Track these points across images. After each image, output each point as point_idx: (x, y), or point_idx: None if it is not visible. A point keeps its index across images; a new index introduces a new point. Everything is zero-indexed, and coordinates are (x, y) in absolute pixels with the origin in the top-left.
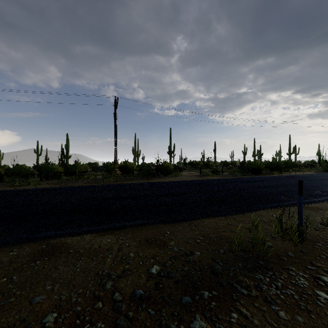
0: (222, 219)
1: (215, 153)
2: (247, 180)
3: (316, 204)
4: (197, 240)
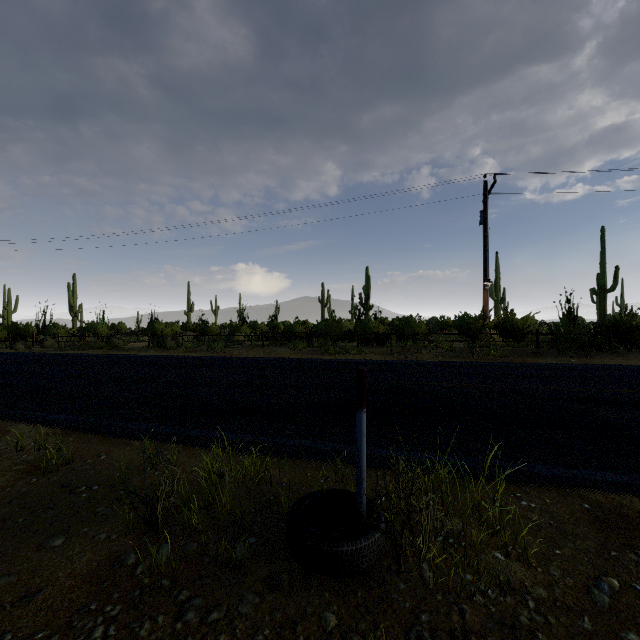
0: None
1: None
2: None
3: None
4: None
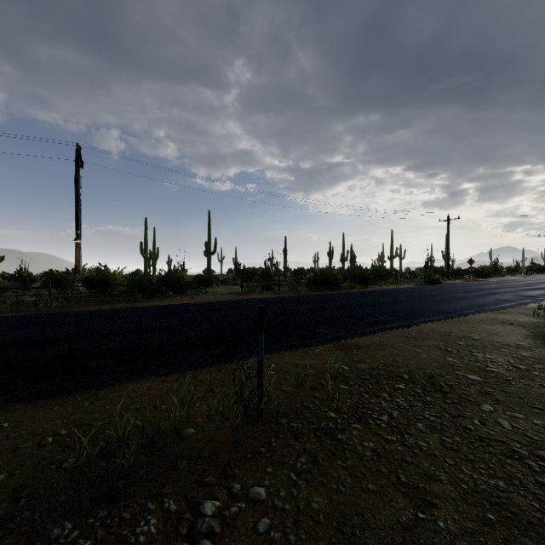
0: (170, 379)
1: (285, 255)
2: (305, 300)
3: (360, 339)
4: (48, 438)
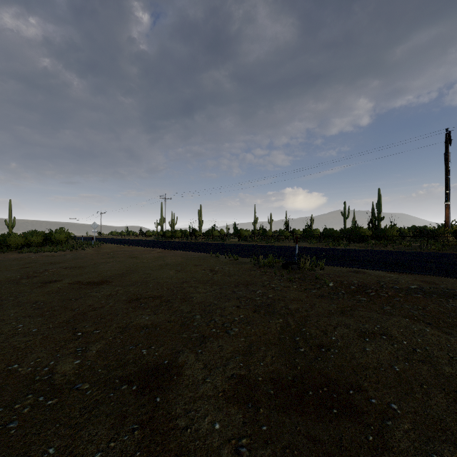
0: None
1: None
2: None
3: None
4: None
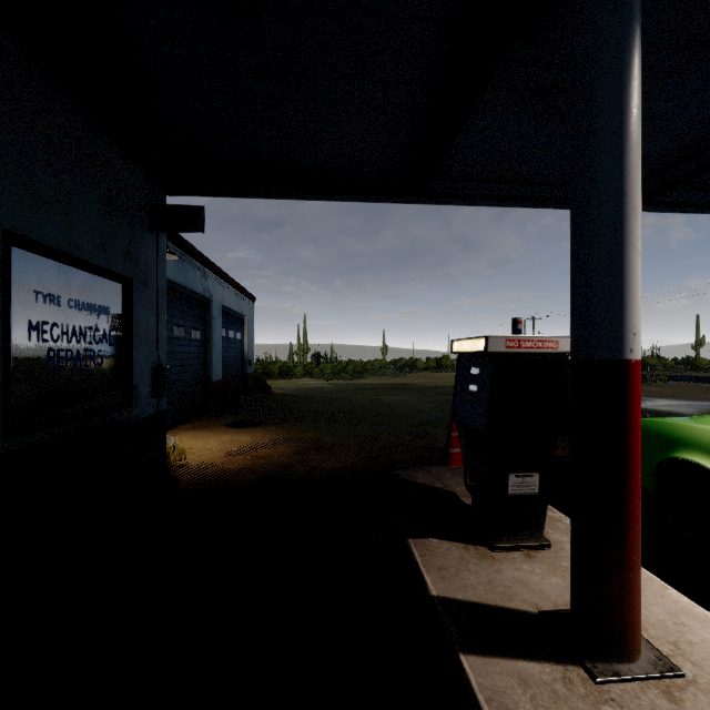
0: None
1: None
2: None
3: None
4: None
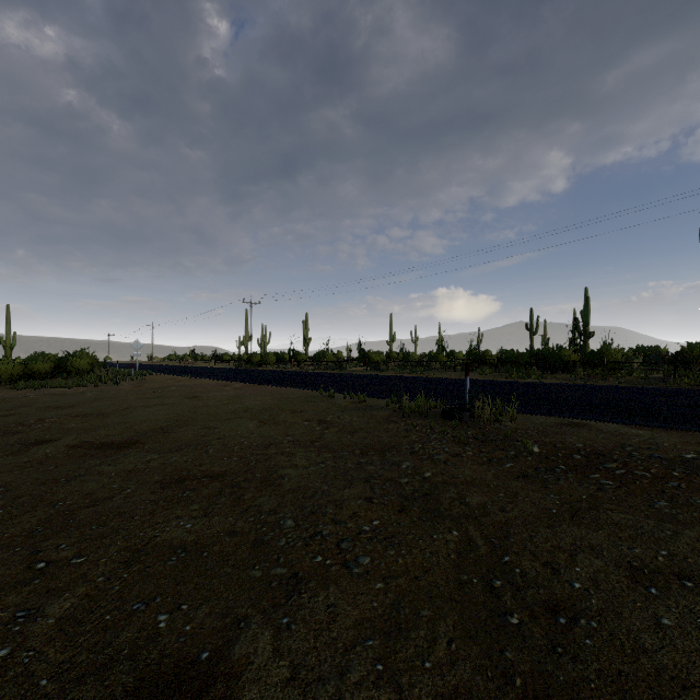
0: None
1: None
2: None
3: None
4: None
